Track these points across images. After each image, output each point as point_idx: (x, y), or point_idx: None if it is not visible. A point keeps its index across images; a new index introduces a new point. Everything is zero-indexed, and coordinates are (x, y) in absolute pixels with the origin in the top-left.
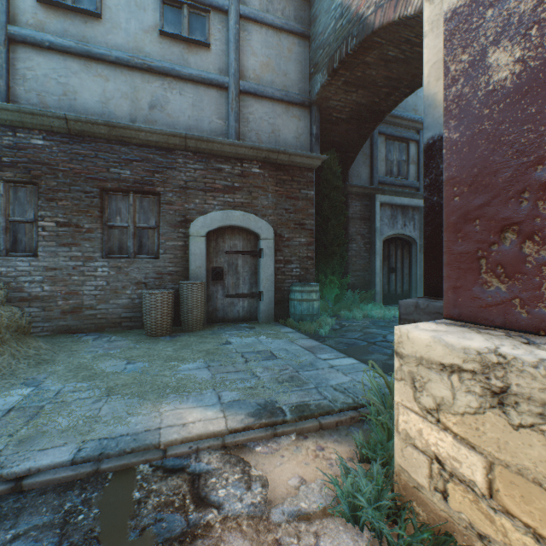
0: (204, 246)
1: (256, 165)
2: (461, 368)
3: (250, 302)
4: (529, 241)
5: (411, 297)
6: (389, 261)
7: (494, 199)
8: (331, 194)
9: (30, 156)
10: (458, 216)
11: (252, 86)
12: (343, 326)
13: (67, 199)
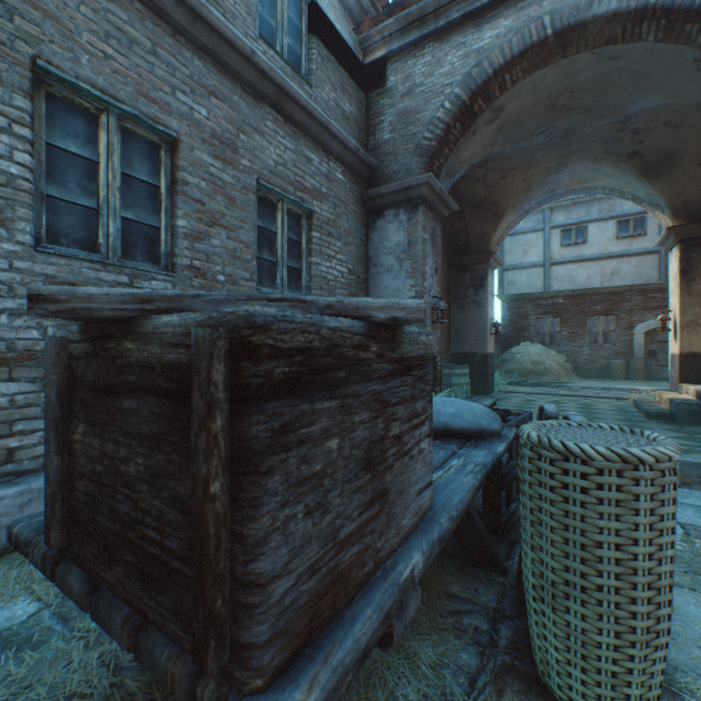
0: (642, 339)
1: None
2: None
3: None
4: None
5: None
6: None
7: None
8: None
9: (557, 307)
10: None
11: None
12: None
13: (571, 322)
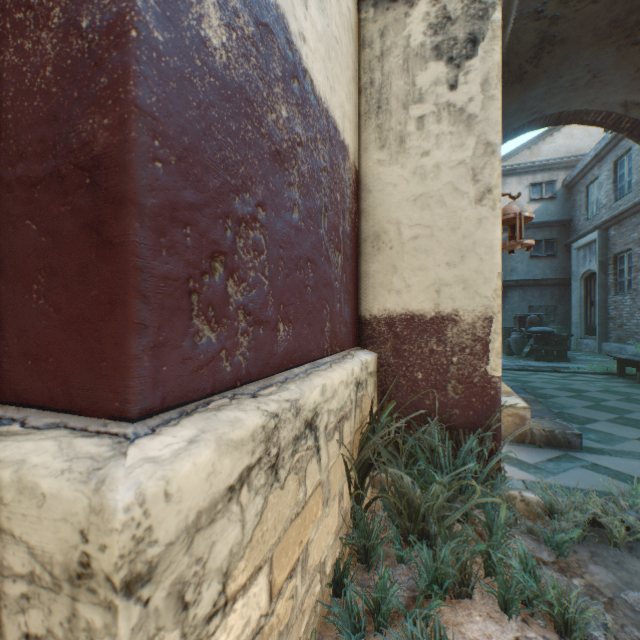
0: None
1: None
2: (251, 468)
3: None
4: (232, 280)
5: None
6: None
7: (207, 207)
8: None
9: None
10: (164, 203)
11: None
12: None
13: None
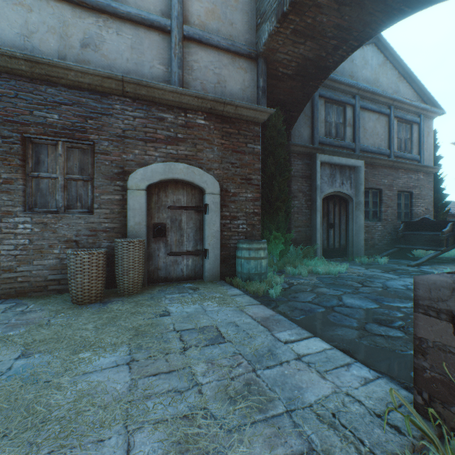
0: (144, 200)
1: (201, 115)
2: None
3: (194, 260)
4: None
5: (348, 251)
6: (328, 217)
7: None
8: (276, 151)
9: None
10: None
11: (196, 32)
12: (291, 284)
13: None
